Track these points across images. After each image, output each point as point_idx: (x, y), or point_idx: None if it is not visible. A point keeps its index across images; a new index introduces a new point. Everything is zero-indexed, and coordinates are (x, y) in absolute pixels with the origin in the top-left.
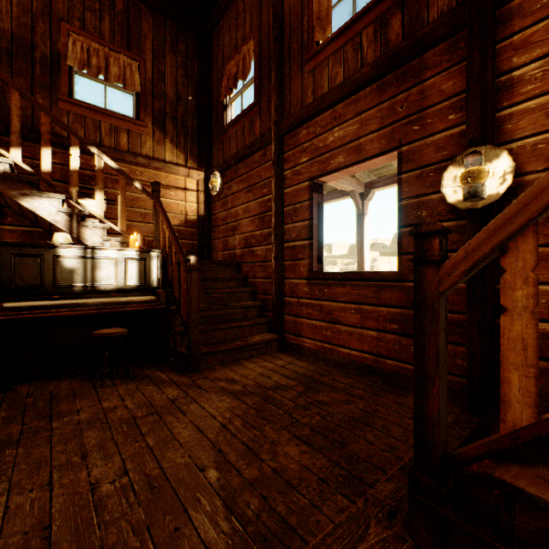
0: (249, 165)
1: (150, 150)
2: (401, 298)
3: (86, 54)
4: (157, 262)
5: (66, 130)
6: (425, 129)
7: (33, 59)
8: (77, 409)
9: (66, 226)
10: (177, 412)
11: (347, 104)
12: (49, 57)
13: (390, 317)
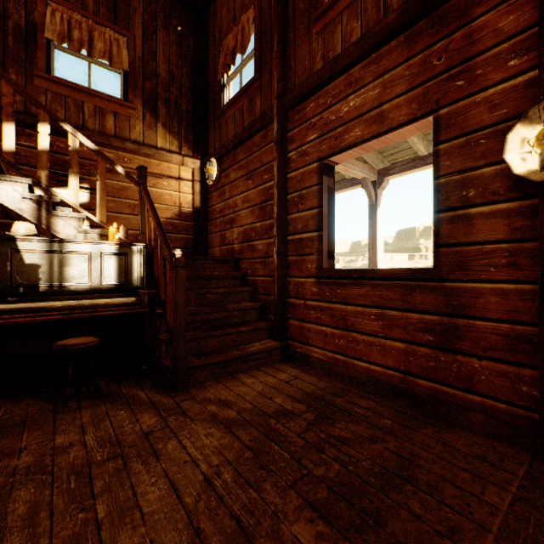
0: (248, 149)
1: (140, 135)
2: (439, 302)
3: (66, 25)
4: (140, 258)
5: (33, 103)
6: (473, 84)
7: (4, 29)
8: (20, 448)
9: (33, 215)
10: (149, 454)
11: (366, 64)
12: (23, 27)
13: (423, 326)
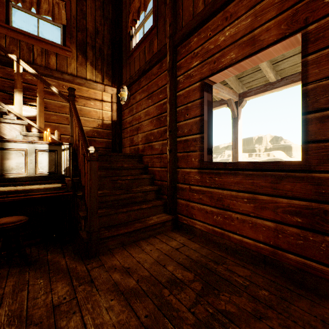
0: (148, 78)
1: (74, 70)
2: (308, 189)
3: None
4: (67, 154)
5: None
6: None
7: None
8: None
9: None
10: None
11: (239, 1)
12: None
13: (292, 210)
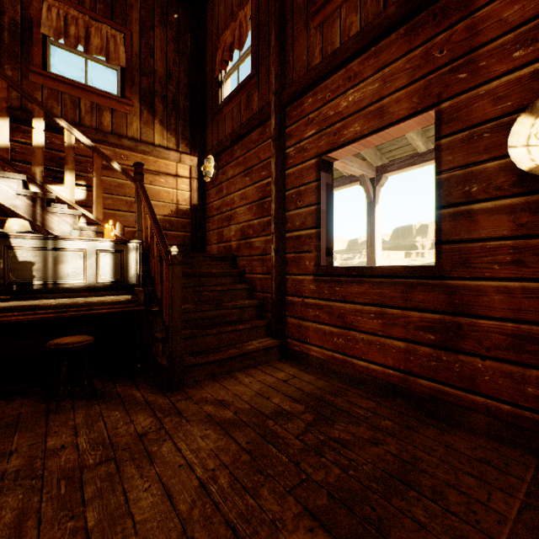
0: (246, 146)
1: (137, 132)
2: (441, 300)
3: (62, 21)
4: (136, 255)
5: (27, 98)
6: (476, 76)
7: None
8: (10, 450)
9: (28, 211)
10: (143, 457)
11: (365, 58)
12: (19, 23)
13: (424, 325)
